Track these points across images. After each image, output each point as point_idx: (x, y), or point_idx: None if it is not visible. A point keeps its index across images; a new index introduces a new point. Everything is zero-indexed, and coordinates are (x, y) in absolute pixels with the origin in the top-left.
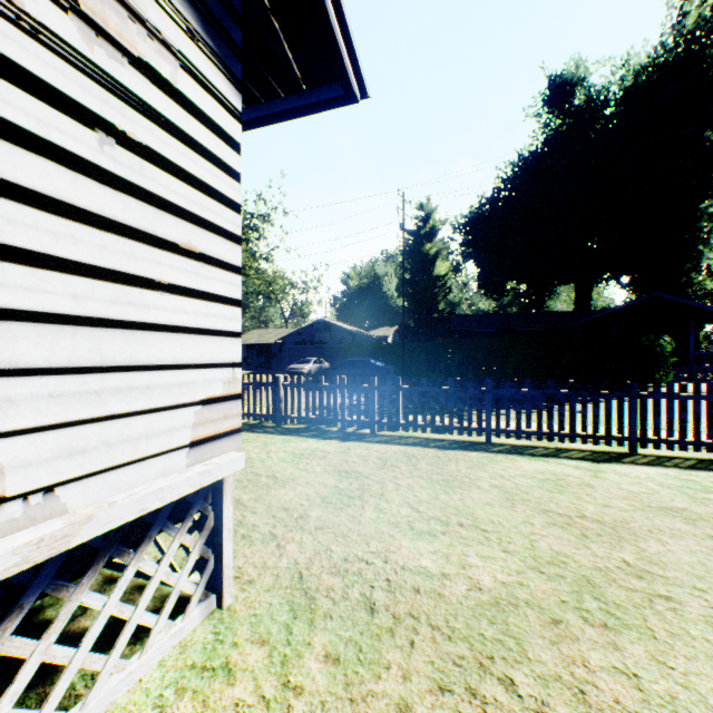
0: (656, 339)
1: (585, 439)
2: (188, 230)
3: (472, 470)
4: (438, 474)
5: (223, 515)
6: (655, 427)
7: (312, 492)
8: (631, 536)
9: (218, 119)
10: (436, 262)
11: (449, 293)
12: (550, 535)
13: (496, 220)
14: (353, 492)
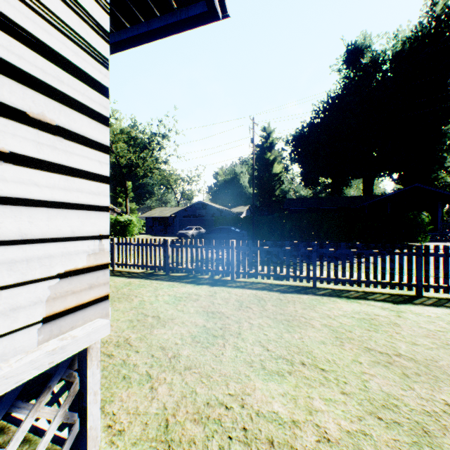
0: (418, 214)
1: (384, 285)
2: (40, 100)
3: (306, 311)
4: (281, 314)
5: (87, 381)
6: (435, 277)
7: (185, 332)
8: (444, 375)
9: (81, 1)
10: (274, 164)
11: (282, 184)
12: (378, 374)
13: (312, 137)
14: (217, 332)
